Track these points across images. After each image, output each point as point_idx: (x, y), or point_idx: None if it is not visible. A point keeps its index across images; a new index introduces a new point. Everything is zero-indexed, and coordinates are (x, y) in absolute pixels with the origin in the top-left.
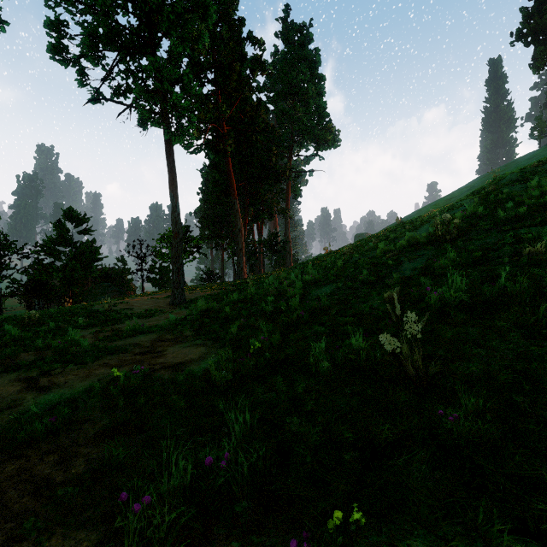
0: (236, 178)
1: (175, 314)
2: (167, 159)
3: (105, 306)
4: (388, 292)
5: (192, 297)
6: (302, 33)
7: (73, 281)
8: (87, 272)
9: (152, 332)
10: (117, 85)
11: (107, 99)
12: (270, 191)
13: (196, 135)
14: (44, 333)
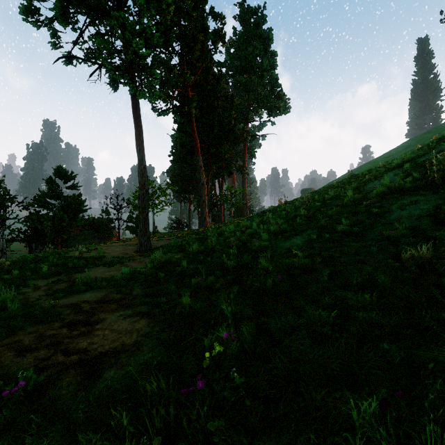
0: (200, 140)
1: (137, 263)
2: (134, 115)
3: (76, 253)
4: (410, 251)
5: (158, 245)
6: (257, 16)
7: (62, 229)
8: (73, 221)
9: (102, 287)
10: (89, 48)
11: (75, 57)
12: (229, 151)
13: (163, 97)
14: (2, 283)
